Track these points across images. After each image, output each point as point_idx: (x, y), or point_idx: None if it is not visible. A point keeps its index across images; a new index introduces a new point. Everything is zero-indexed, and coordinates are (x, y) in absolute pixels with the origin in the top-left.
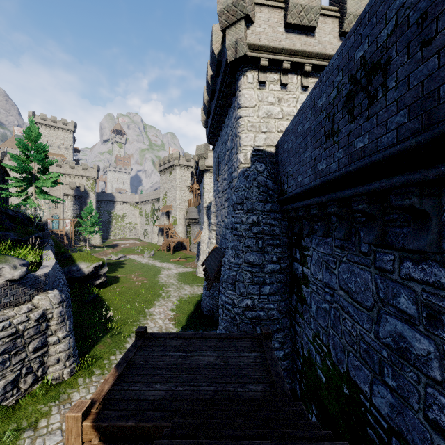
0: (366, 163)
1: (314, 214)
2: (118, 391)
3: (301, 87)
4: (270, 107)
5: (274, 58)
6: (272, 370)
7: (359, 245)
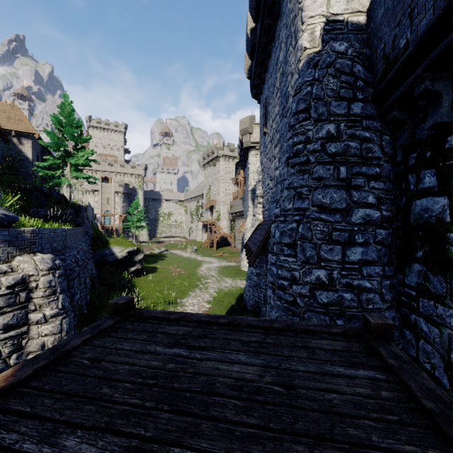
0: None
1: None
2: None
3: None
4: None
5: None
6: None
7: None
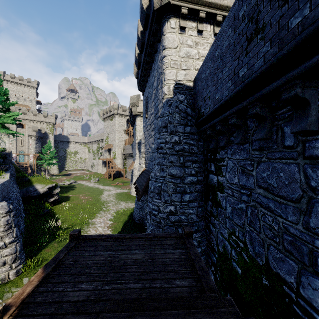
0: (308, 31)
1: (232, 123)
2: (40, 293)
3: (213, 35)
4: (189, 49)
5: (193, 7)
6: (196, 265)
7: (282, 140)
